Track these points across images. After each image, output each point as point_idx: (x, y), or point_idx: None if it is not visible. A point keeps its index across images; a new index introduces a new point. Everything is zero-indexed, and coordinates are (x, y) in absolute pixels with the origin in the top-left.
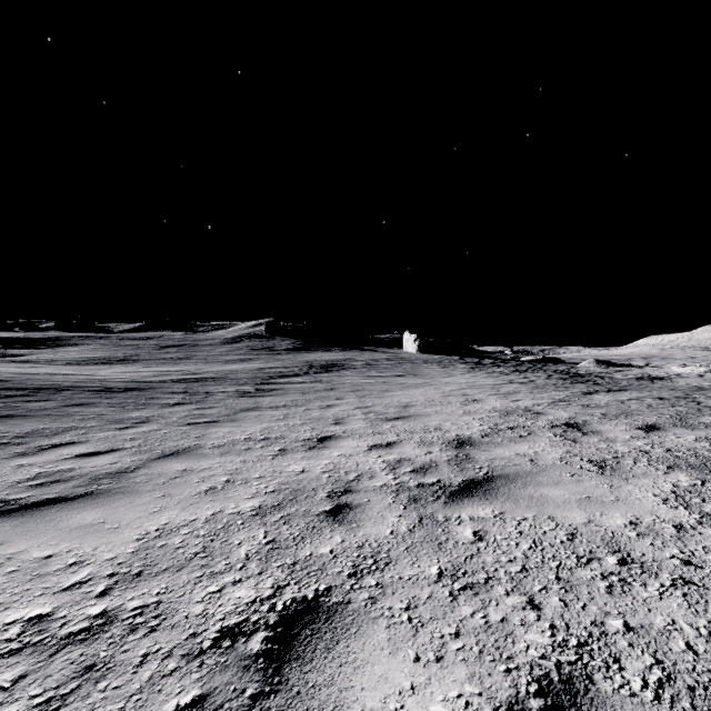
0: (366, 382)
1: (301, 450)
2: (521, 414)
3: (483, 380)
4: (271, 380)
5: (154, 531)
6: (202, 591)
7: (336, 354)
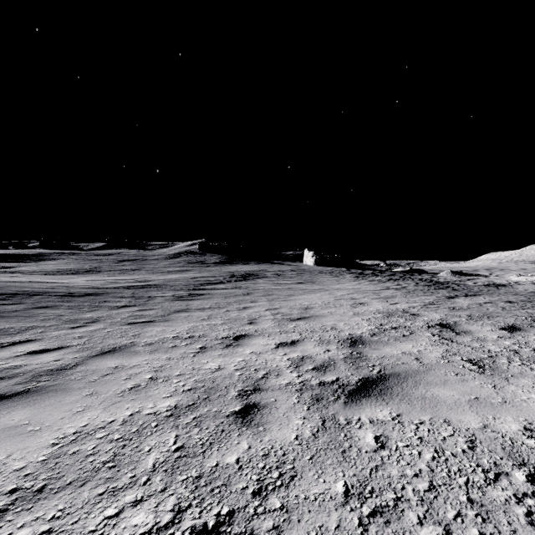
0: (275, 288)
1: (219, 348)
2: (401, 316)
3: (366, 287)
4: (201, 287)
5: (72, 434)
6: (99, 515)
7: (252, 267)
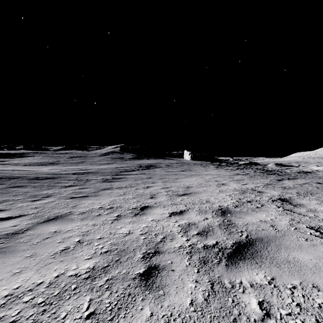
0: (166, 174)
1: (130, 216)
2: (251, 193)
3: (224, 173)
4: (120, 173)
5: (3, 298)
6: None
7: (152, 161)
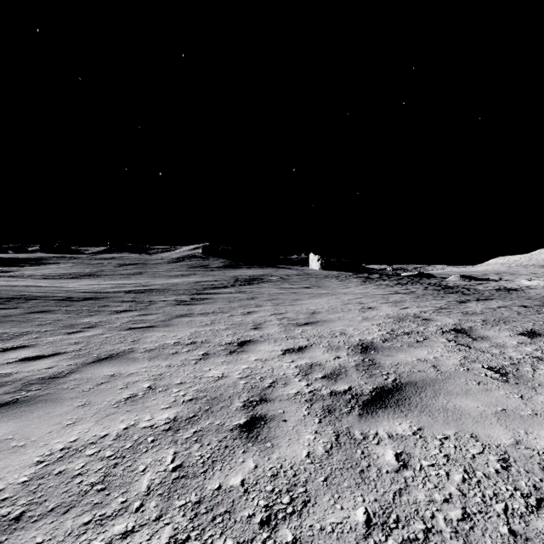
0: (280, 293)
1: (222, 354)
2: (412, 321)
3: (374, 291)
4: (204, 291)
5: (59, 451)
6: None
7: (256, 271)
